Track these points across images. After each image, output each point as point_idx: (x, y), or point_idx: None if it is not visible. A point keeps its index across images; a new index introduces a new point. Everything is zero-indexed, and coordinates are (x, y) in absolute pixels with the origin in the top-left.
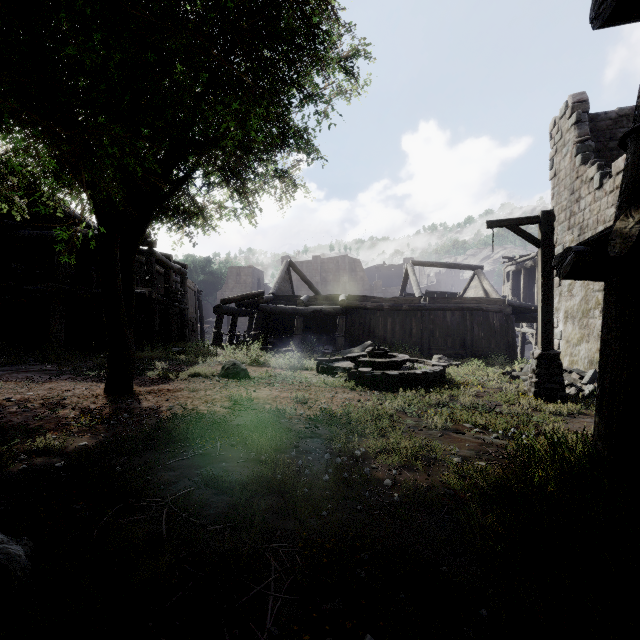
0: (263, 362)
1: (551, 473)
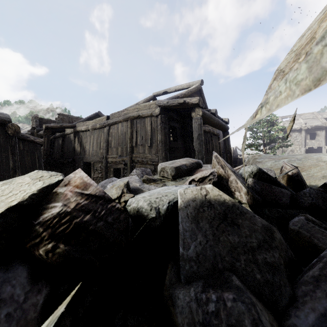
0: None
1: None
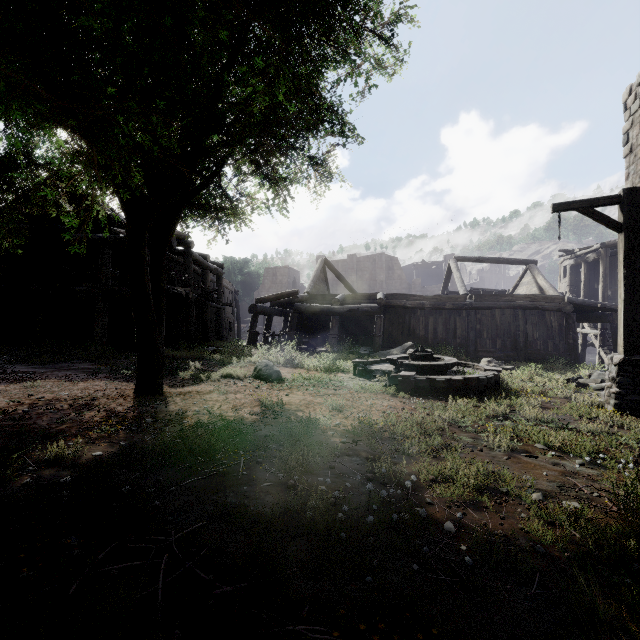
0: (297, 363)
1: None
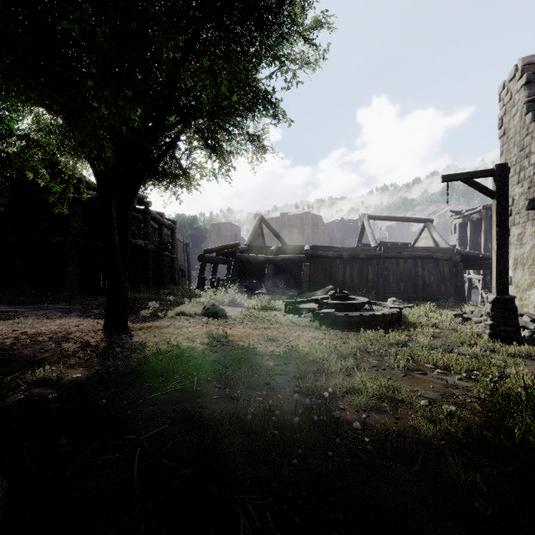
0: (239, 303)
1: (534, 425)
